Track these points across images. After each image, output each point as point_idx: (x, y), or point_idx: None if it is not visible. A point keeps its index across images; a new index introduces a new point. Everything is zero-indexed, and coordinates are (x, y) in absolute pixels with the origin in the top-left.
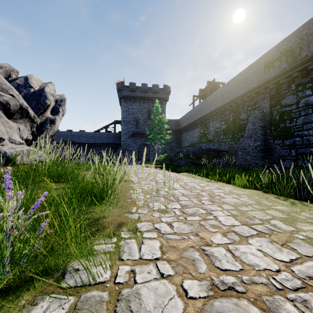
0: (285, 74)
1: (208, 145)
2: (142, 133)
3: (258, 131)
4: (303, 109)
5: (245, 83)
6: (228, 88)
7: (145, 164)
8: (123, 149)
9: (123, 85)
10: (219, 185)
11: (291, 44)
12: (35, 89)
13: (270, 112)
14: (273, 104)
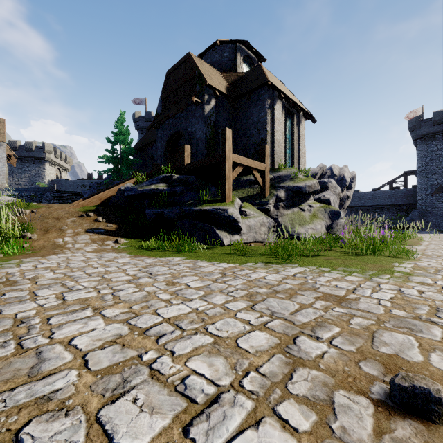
0: None
1: None
2: None
3: None
4: None
5: None
6: None
7: None
8: (420, 211)
9: (421, 120)
10: None
11: None
12: (338, 175)
13: None
14: None
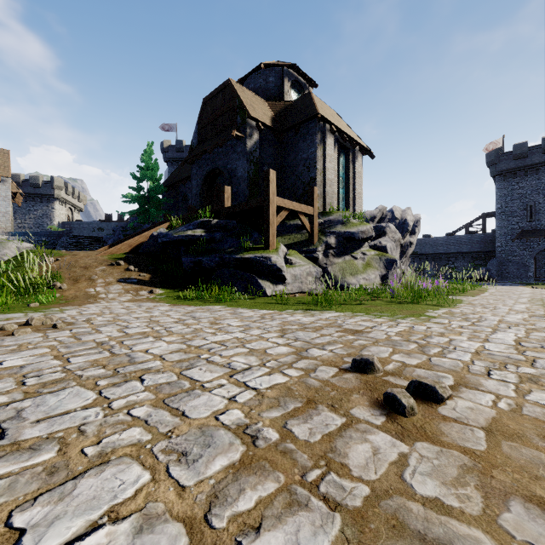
0: None
1: None
2: (543, 229)
3: None
4: None
5: None
6: None
7: (537, 284)
8: (499, 260)
9: (500, 153)
10: None
11: None
12: (399, 219)
13: None
14: None
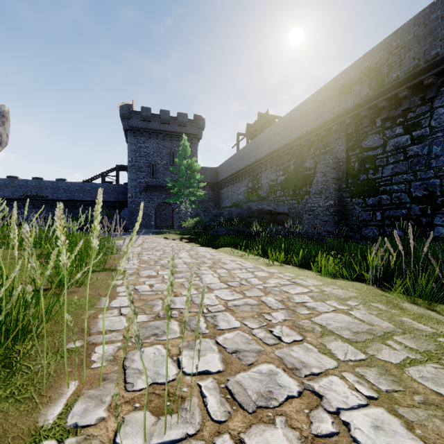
0: (368, 104)
1: (260, 205)
2: (161, 186)
3: (330, 185)
4: (392, 154)
5: (312, 116)
6: (288, 122)
7: (164, 233)
8: (131, 210)
9: (131, 110)
10: (292, 274)
11: (377, 60)
12: None
13: (346, 158)
14: (350, 146)
